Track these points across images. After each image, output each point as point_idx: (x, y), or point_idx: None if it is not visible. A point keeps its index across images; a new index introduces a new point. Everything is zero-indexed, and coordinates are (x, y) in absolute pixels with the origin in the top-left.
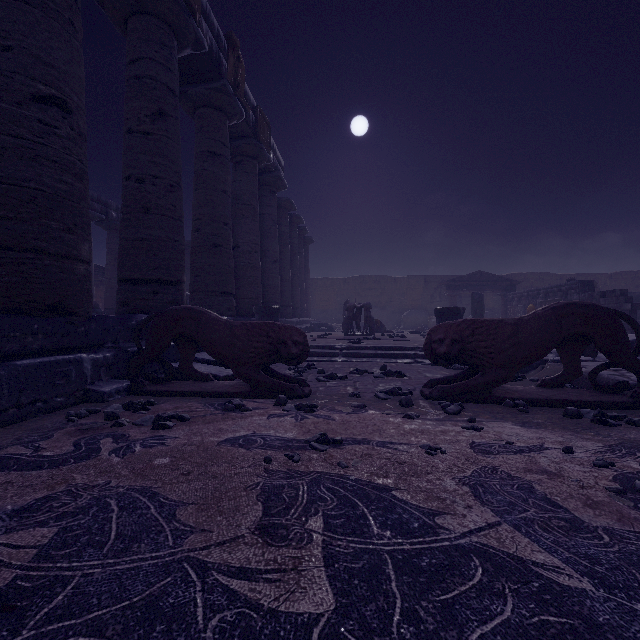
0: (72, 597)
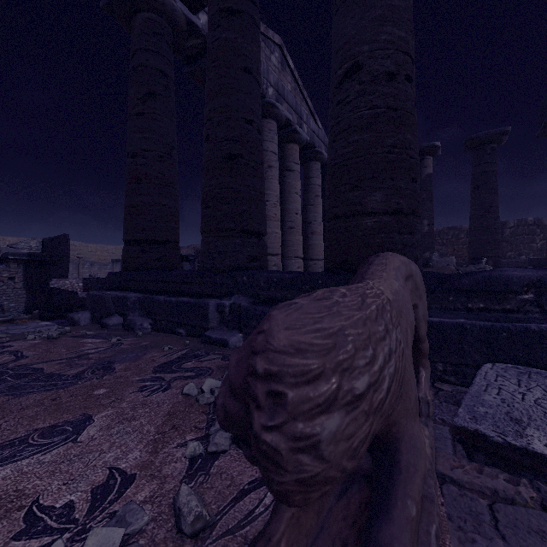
0: (5, 381)
